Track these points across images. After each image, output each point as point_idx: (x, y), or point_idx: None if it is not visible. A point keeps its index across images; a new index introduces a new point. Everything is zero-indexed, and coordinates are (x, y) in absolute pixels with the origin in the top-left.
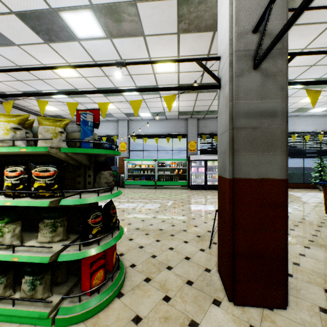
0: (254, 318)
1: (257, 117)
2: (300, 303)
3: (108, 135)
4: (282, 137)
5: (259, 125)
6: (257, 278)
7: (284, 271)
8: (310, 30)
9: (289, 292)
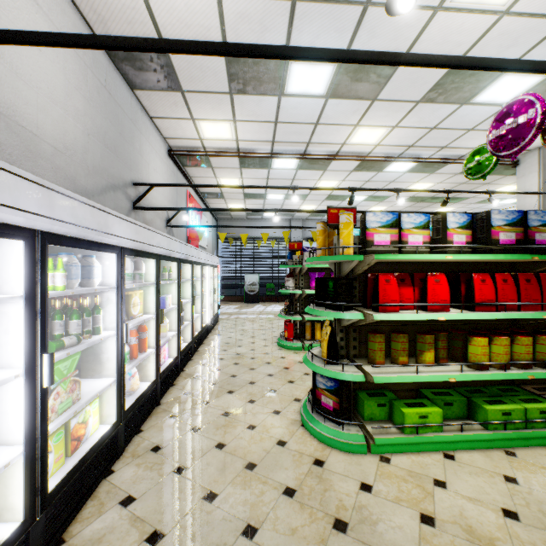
0: None
1: None
2: None
3: (276, 237)
4: None
5: None
6: None
7: None
8: None
9: None
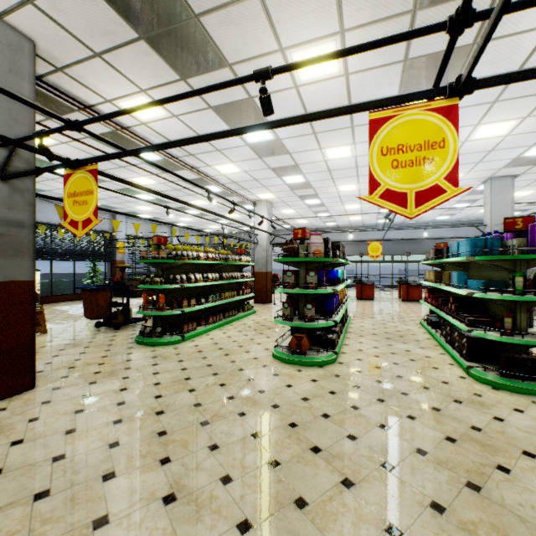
0: (2, 405)
1: (5, 225)
2: (48, 381)
3: None
4: (31, 245)
5: (7, 232)
6: (5, 373)
7: (33, 357)
8: (69, 132)
9: (39, 380)
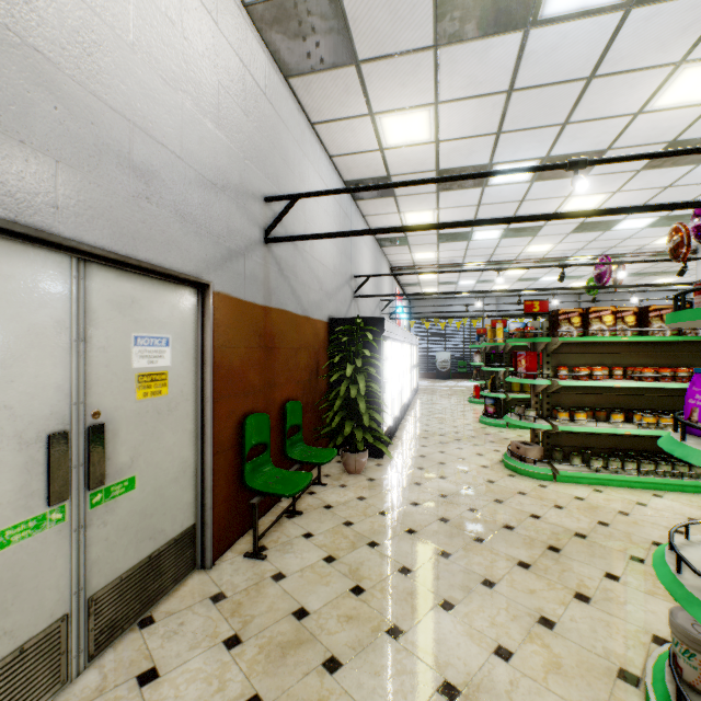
0: None
1: None
2: None
3: (468, 315)
4: None
5: None
6: None
7: None
8: None
9: None
